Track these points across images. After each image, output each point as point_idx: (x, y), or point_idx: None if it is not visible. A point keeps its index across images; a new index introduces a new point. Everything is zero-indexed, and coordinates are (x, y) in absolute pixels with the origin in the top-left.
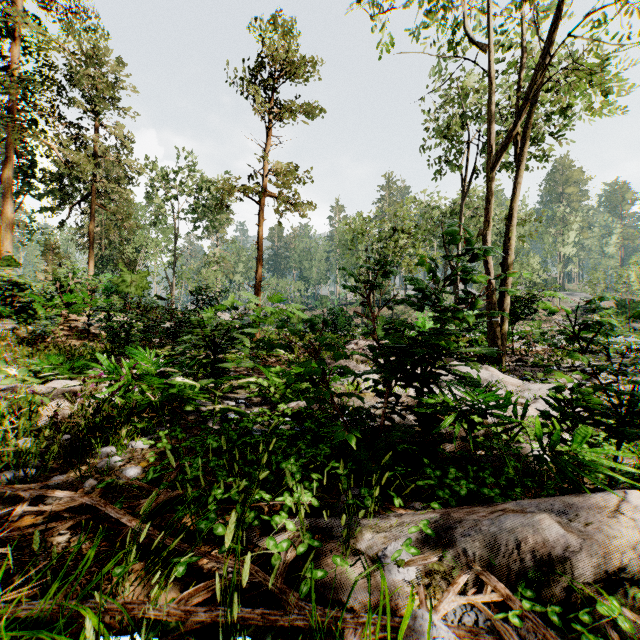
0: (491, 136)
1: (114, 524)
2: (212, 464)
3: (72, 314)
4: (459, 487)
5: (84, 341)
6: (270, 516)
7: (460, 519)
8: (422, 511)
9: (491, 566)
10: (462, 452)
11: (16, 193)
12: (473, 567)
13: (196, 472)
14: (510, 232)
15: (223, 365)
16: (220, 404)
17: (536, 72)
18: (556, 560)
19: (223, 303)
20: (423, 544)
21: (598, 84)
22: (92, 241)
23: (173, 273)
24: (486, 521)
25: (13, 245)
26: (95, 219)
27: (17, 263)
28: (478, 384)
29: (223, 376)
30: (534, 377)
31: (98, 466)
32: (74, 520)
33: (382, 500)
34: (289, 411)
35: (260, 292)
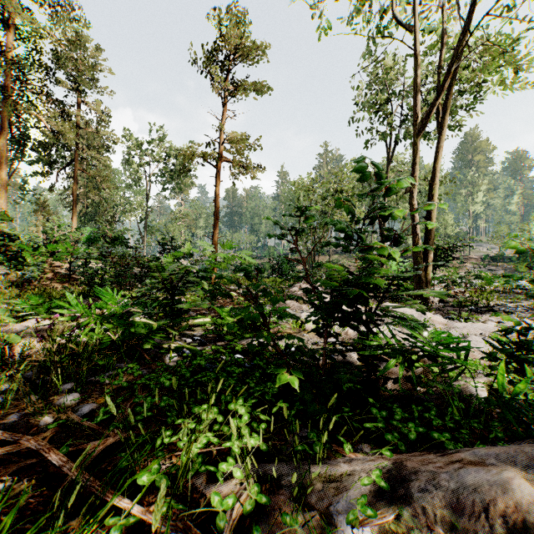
0: (417, 105)
1: (60, 468)
2: (163, 404)
3: (56, 261)
4: (407, 430)
5: (66, 284)
6: (218, 459)
7: (414, 469)
8: (371, 455)
9: (453, 527)
10: (404, 390)
11: (11, 159)
12: (434, 529)
13: (146, 413)
14: (433, 189)
15: (179, 306)
16: (178, 341)
17: (458, 48)
18: (531, 527)
19: (182, 250)
20: (377, 498)
21: (508, 63)
22: (75, 200)
23: (144, 227)
24: (443, 474)
25: (7, 203)
26: (79, 182)
27: (9, 218)
28: (426, 327)
29: (180, 316)
30: (456, 316)
31: (56, 403)
32: (19, 465)
33: (330, 442)
34: (239, 348)
35: (217, 243)
